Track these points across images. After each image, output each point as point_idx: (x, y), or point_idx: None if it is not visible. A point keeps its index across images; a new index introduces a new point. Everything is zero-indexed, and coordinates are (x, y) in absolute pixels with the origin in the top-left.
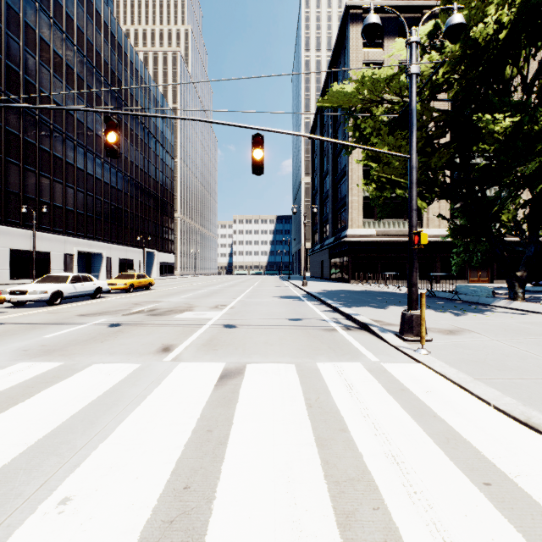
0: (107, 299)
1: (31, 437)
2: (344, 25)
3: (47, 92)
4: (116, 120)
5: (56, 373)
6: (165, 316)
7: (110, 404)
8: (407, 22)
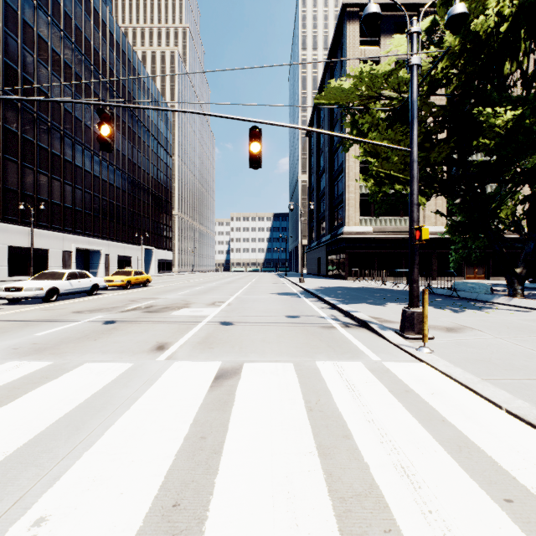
0: (104, 296)
1: (11, 445)
2: (340, 23)
3: (45, 90)
4: (110, 113)
5: (44, 373)
6: (161, 313)
7: (98, 407)
8: (404, 20)
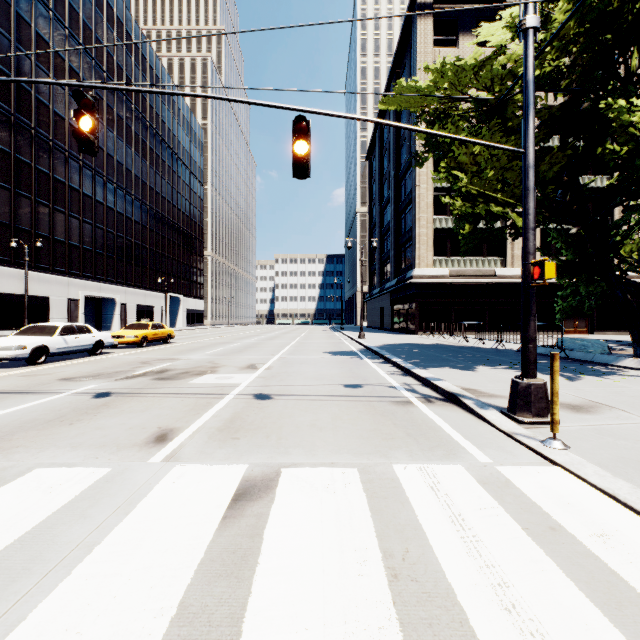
0: (110, 356)
1: None
2: (409, 19)
3: (46, 101)
4: (92, 98)
5: None
6: (177, 380)
7: (17, 569)
8: (487, 14)
